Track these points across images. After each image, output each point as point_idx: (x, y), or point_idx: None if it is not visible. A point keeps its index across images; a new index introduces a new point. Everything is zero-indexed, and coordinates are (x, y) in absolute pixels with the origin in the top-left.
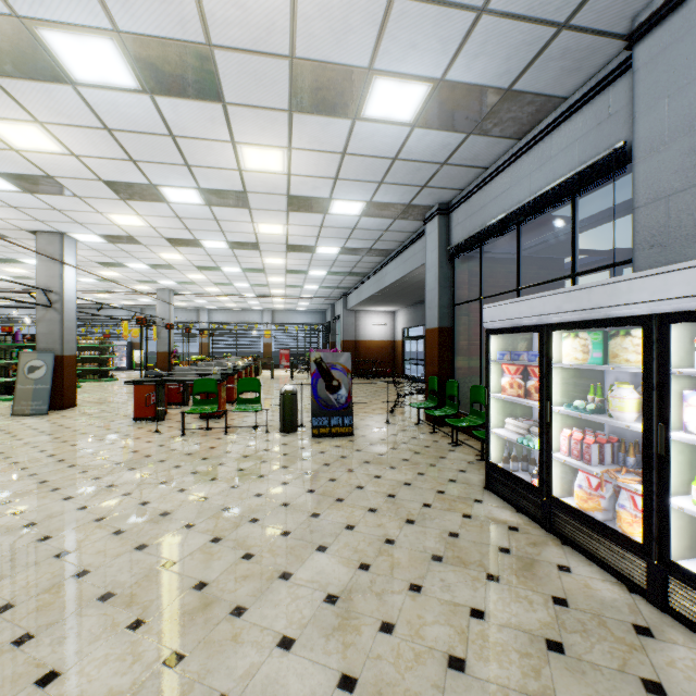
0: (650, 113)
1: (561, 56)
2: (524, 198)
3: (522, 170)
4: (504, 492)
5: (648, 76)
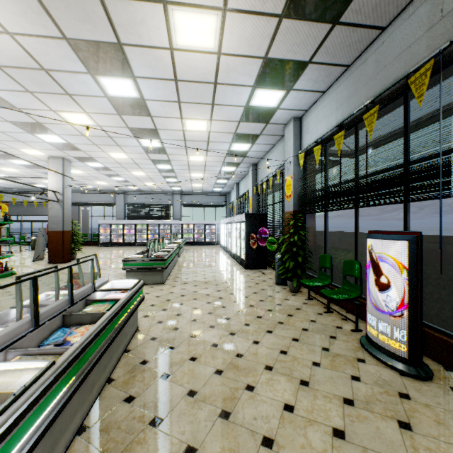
0: (118, 202)
1: (109, 190)
2: (95, 201)
3: (94, 196)
4: (103, 246)
5: (118, 198)
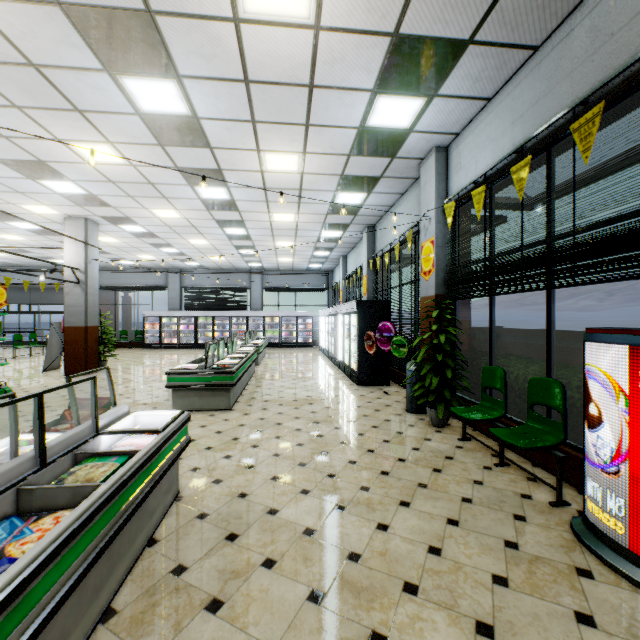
0: (171, 285)
1: (158, 267)
2: (139, 283)
3: (138, 276)
4: (150, 348)
5: (171, 279)
